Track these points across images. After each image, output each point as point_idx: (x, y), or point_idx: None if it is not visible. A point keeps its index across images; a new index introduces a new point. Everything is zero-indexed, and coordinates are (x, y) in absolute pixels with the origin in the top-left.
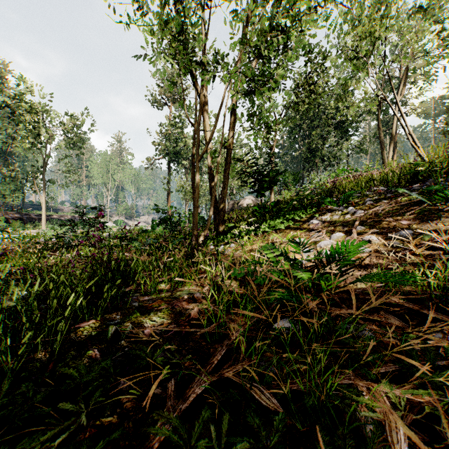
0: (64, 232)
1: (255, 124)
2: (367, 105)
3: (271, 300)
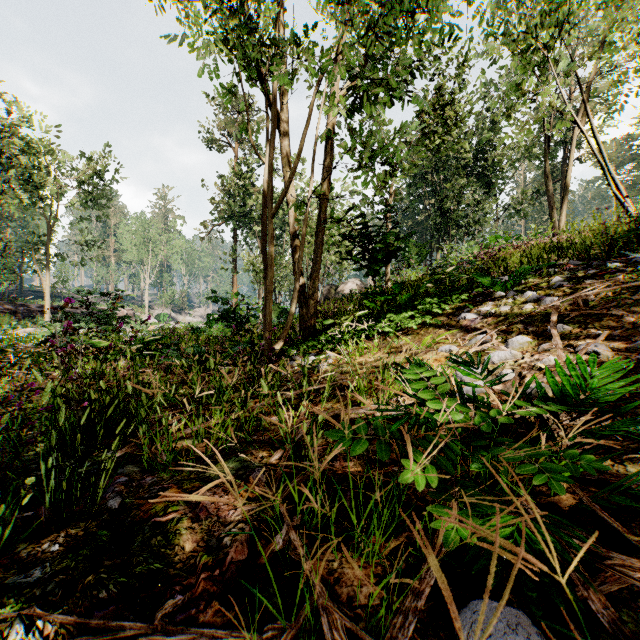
0: (53, 333)
1: (365, 159)
2: (526, 146)
3: (448, 540)
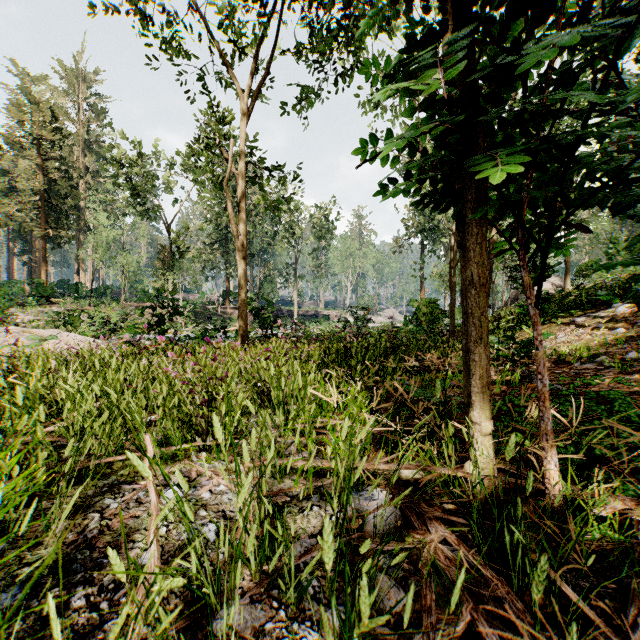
0: (343, 327)
1: None
2: None
3: None
